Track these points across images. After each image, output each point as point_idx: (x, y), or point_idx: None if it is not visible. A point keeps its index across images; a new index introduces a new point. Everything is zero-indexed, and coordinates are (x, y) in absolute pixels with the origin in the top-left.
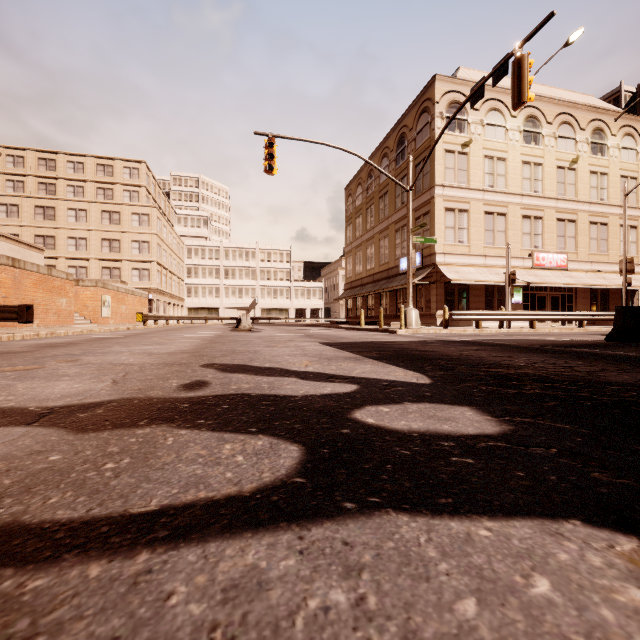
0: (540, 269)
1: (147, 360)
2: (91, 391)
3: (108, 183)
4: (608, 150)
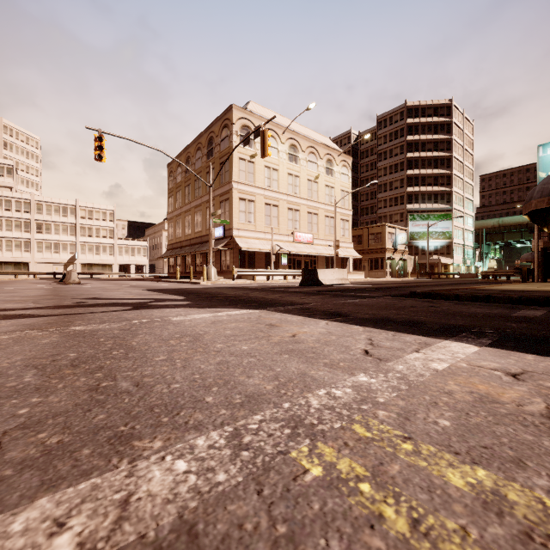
0: (298, 243)
1: (29, 298)
2: (31, 305)
3: None
4: (335, 173)
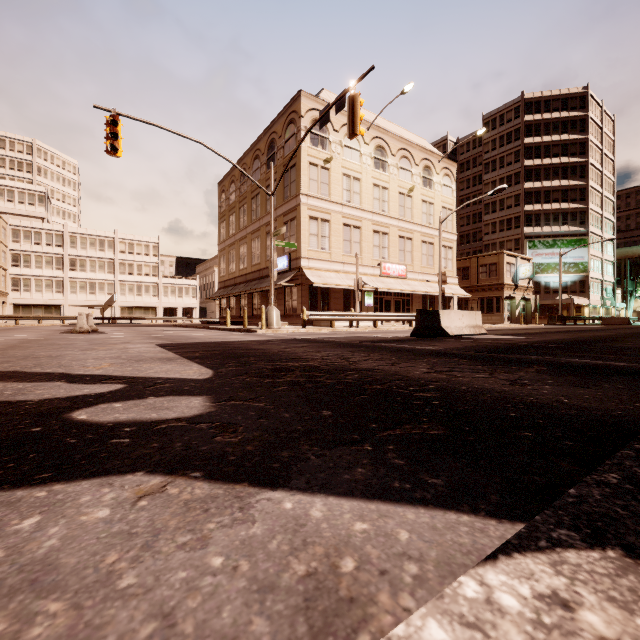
0: (386, 277)
1: None
2: None
3: None
4: (434, 185)
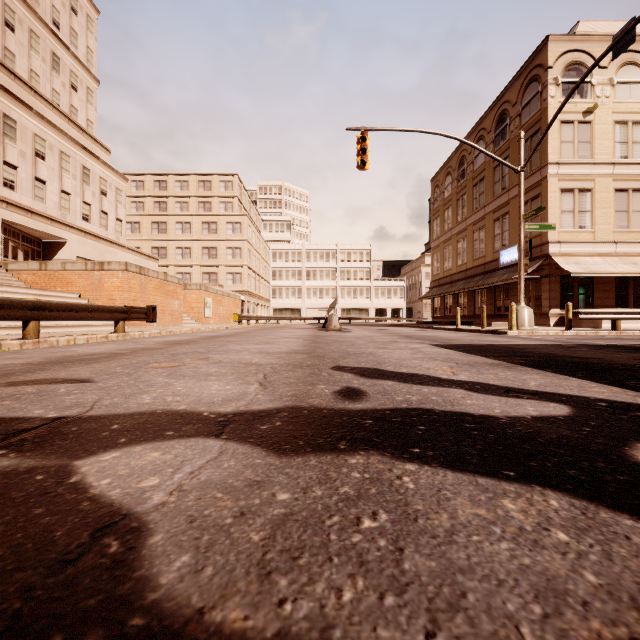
0: None
1: (271, 360)
2: (248, 395)
3: (207, 197)
4: None
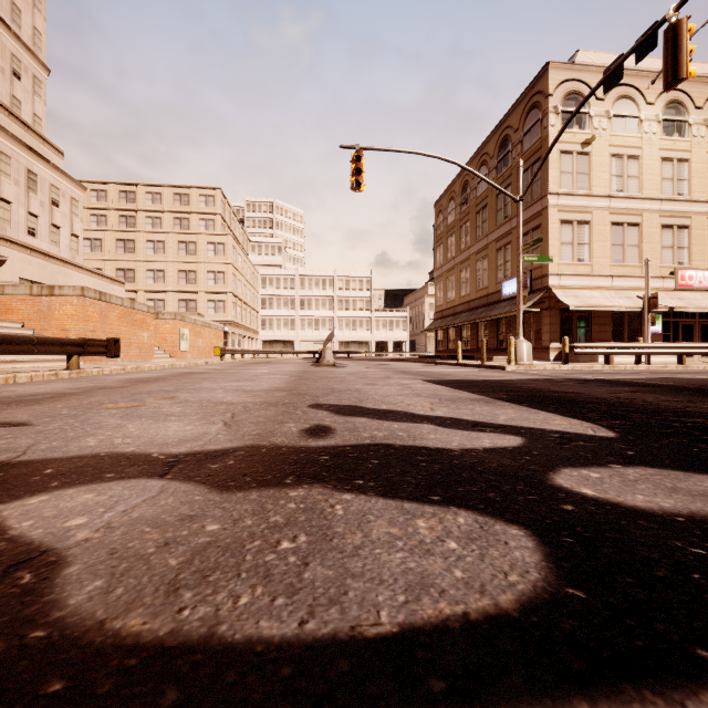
0: (686, 291)
1: (246, 398)
2: (207, 435)
3: (184, 212)
4: None
